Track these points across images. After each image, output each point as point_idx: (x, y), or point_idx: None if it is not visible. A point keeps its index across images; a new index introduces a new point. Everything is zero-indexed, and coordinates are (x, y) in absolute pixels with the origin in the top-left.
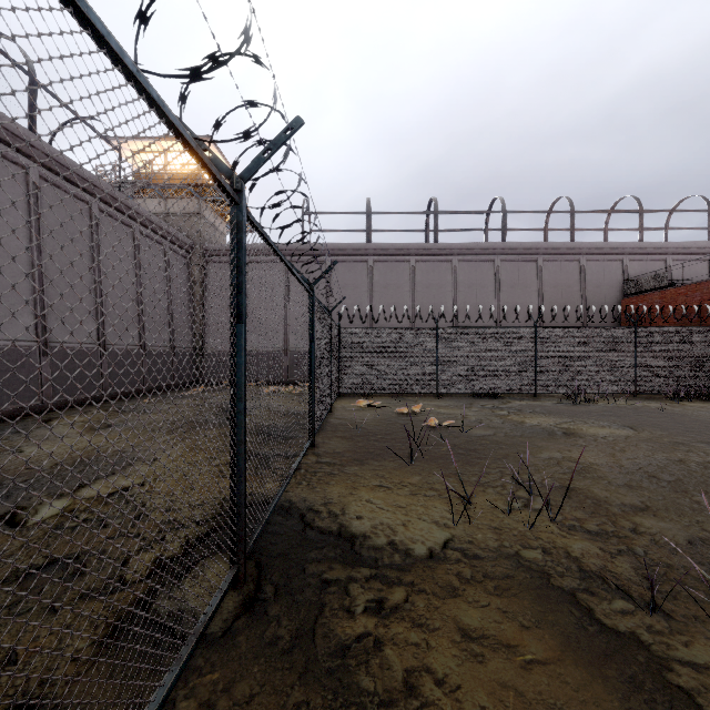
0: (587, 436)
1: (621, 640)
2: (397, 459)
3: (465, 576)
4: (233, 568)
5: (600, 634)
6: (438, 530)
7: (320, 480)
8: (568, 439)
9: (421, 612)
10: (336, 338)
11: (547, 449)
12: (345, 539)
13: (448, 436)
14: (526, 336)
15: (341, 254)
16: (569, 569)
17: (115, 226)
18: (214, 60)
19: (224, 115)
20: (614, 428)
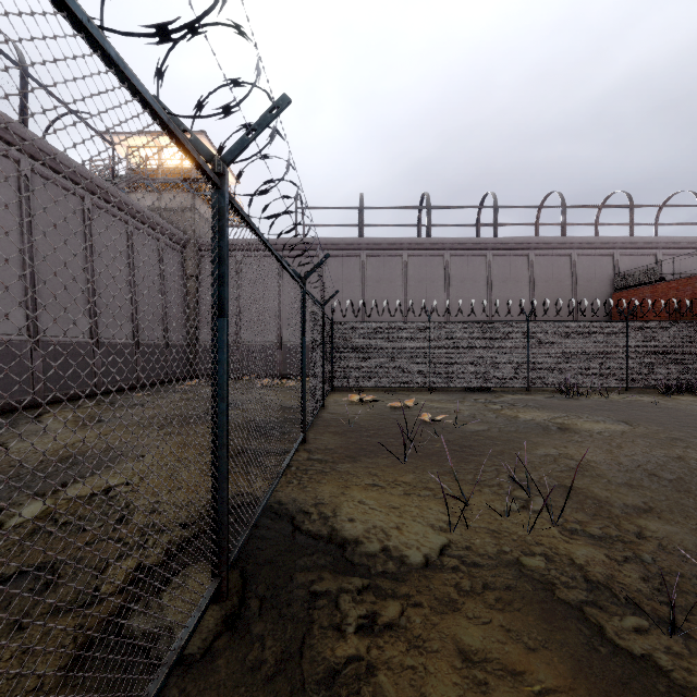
0: (582, 431)
1: (638, 665)
2: (390, 456)
3: (464, 587)
4: (214, 582)
5: (614, 656)
6: (434, 535)
7: (311, 479)
8: (563, 435)
9: (417, 631)
10: (329, 332)
11: (543, 446)
12: (336, 545)
13: (442, 431)
14: (518, 330)
15: (334, 249)
16: (574, 579)
17: (109, 221)
18: (193, 31)
19: (207, 95)
20: (608, 423)
